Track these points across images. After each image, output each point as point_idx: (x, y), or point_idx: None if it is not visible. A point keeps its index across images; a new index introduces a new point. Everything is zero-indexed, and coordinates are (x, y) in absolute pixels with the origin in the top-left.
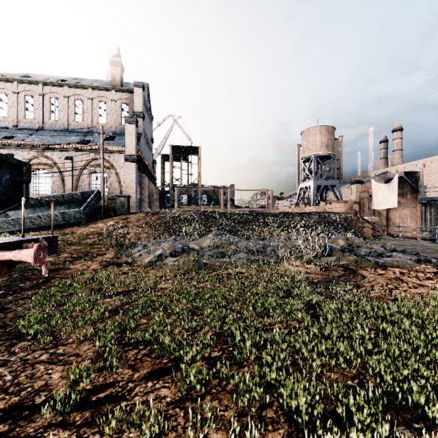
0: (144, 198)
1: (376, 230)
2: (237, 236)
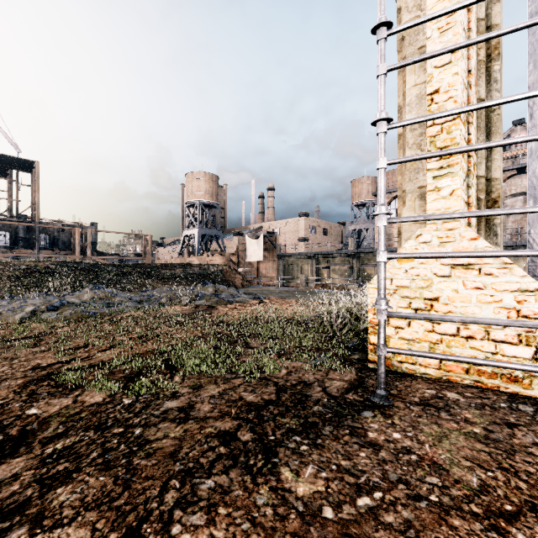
0: None
1: (245, 280)
2: (117, 289)
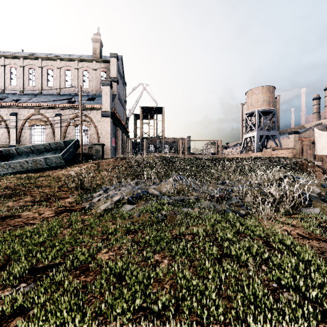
0: (118, 146)
1: (326, 173)
2: (196, 180)
